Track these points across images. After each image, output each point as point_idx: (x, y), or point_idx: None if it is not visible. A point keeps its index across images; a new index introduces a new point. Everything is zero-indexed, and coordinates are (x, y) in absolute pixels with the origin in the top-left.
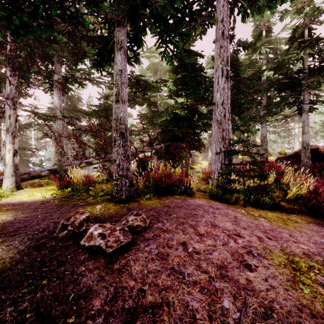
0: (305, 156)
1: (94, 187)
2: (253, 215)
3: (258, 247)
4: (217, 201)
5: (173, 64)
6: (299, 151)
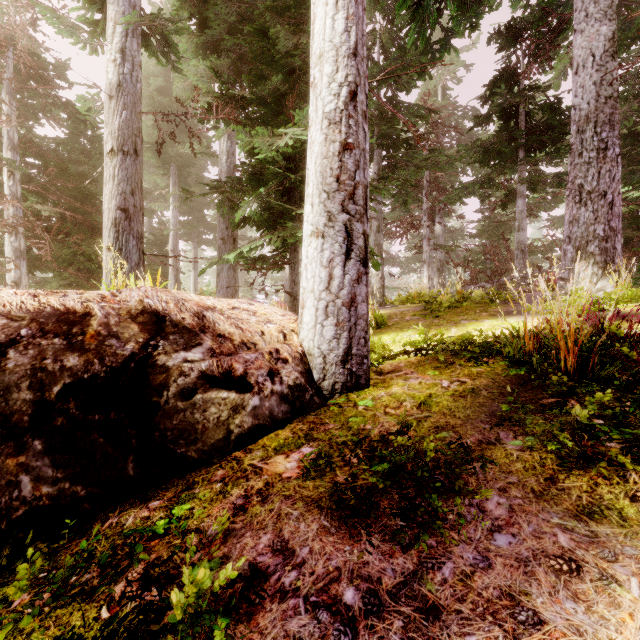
0: None
1: None
2: None
3: None
4: None
5: None
6: None
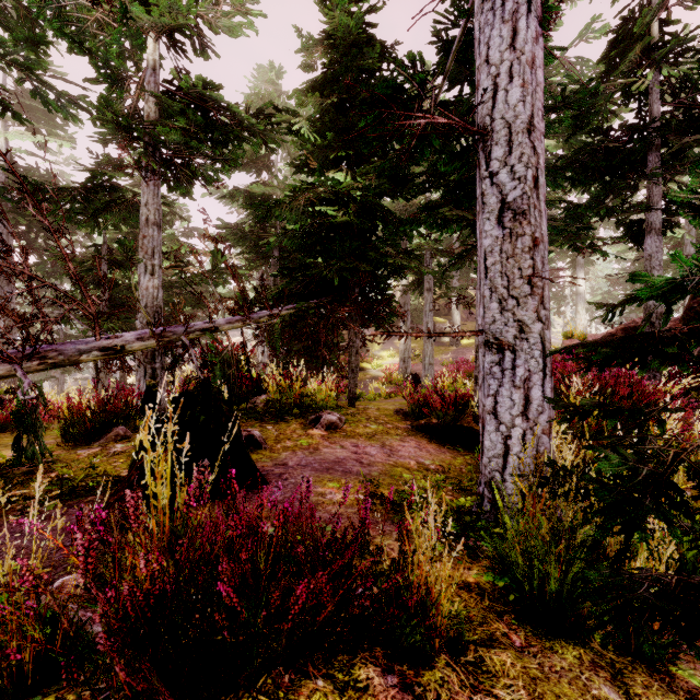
0: None
1: None
2: None
3: None
4: (595, 684)
5: None
6: (618, 332)
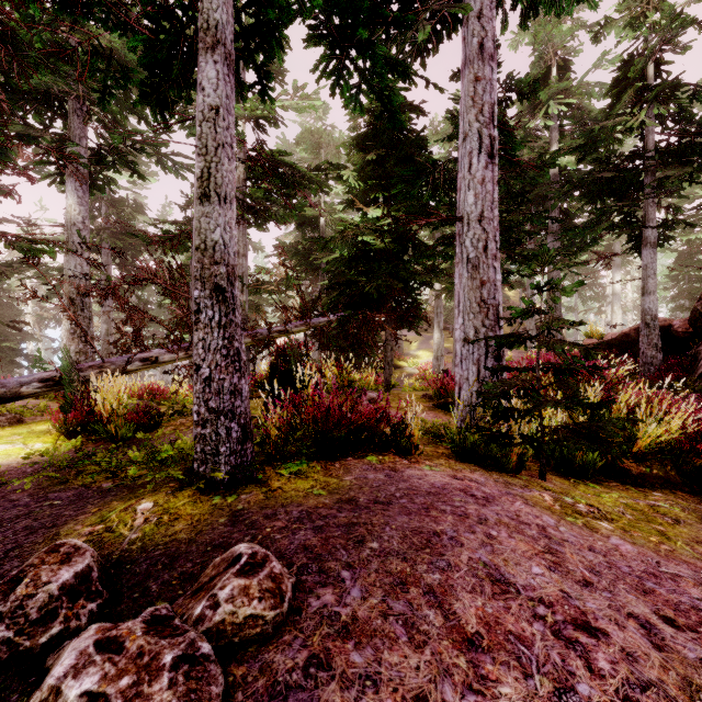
0: (649, 343)
1: (158, 425)
2: (577, 513)
3: (667, 684)
4: (475, 468)
5: (362, 108)
6: (631, 332)
